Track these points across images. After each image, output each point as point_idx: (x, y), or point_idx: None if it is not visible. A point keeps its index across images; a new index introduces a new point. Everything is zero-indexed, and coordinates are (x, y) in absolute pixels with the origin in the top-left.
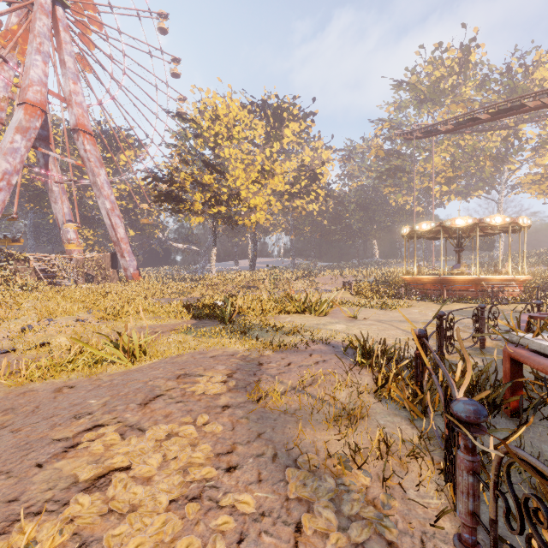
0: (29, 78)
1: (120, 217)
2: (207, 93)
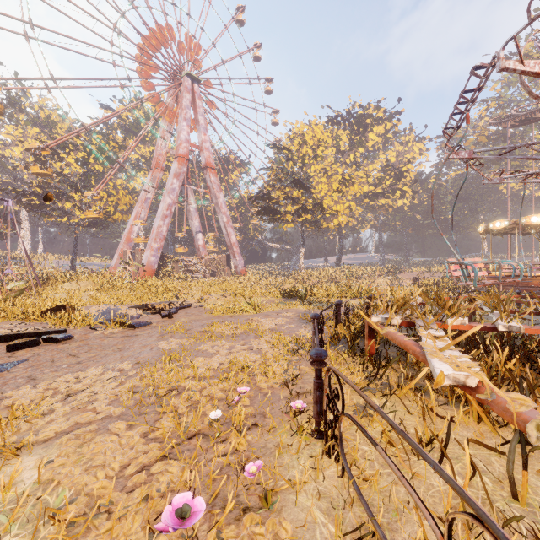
0: (180, 139)
1: (232, 227)
2: (296, 124)
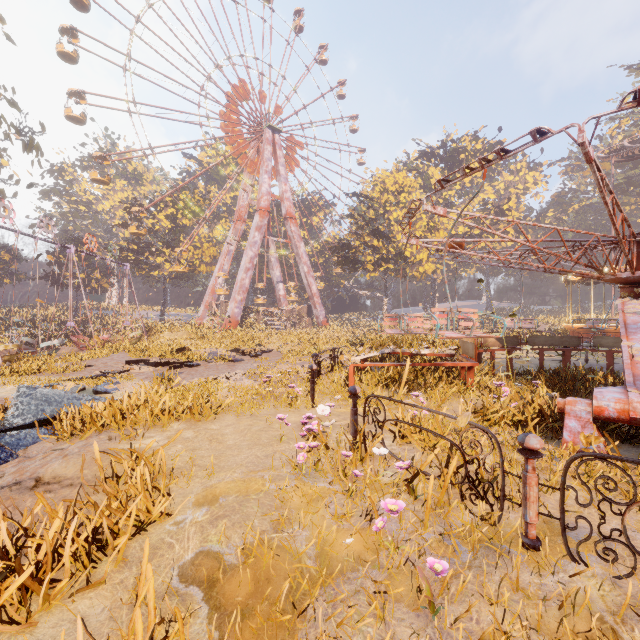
0: (261, 192)
1: (313, 277)
2: (377, 170)
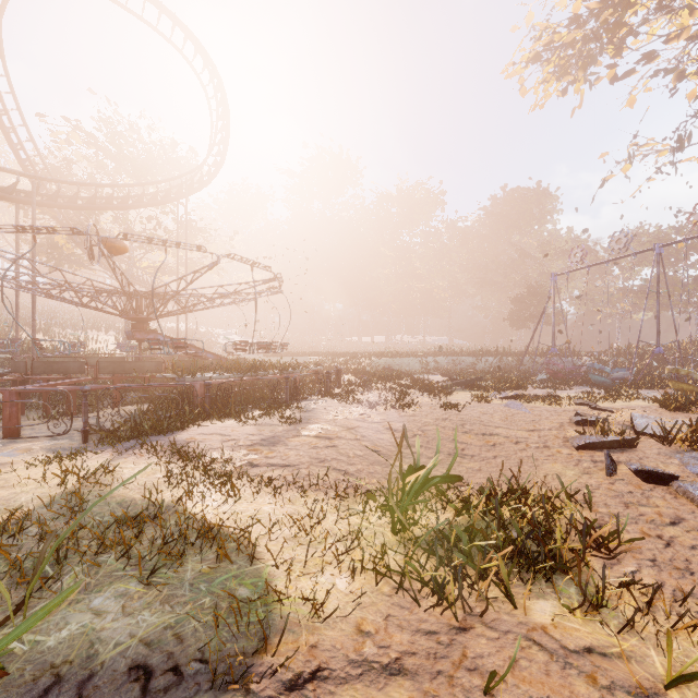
0: None
1: None
2: None
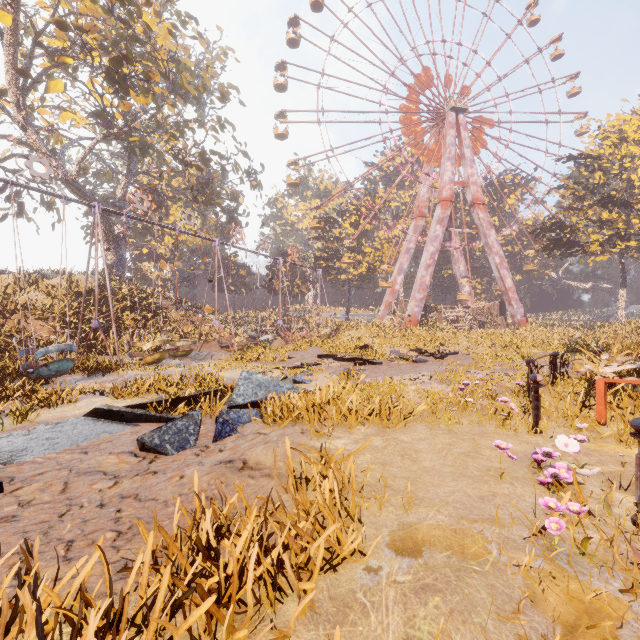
0: (443, 182)
1: (507, 268)
2: (608, 117)
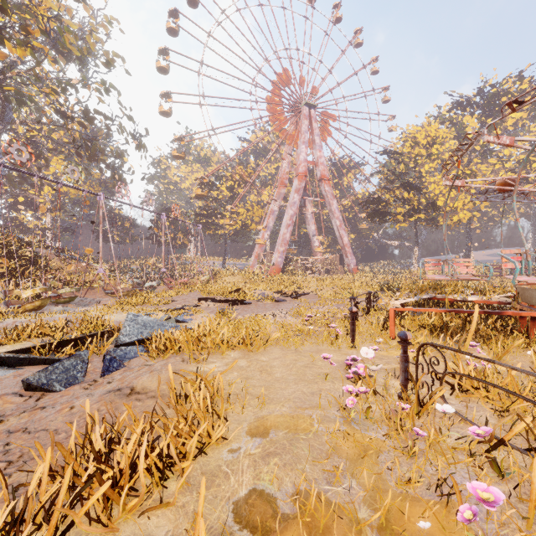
0: (299, 160)
1: (345, 229)
2: (407, 127)
